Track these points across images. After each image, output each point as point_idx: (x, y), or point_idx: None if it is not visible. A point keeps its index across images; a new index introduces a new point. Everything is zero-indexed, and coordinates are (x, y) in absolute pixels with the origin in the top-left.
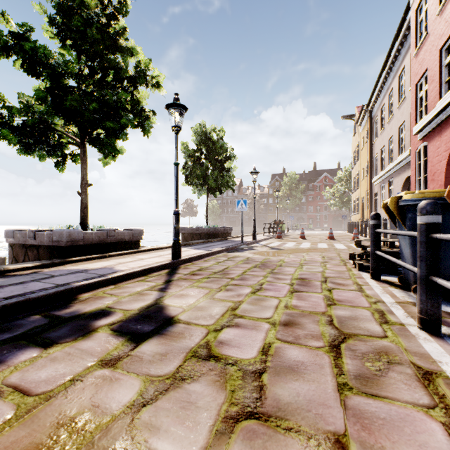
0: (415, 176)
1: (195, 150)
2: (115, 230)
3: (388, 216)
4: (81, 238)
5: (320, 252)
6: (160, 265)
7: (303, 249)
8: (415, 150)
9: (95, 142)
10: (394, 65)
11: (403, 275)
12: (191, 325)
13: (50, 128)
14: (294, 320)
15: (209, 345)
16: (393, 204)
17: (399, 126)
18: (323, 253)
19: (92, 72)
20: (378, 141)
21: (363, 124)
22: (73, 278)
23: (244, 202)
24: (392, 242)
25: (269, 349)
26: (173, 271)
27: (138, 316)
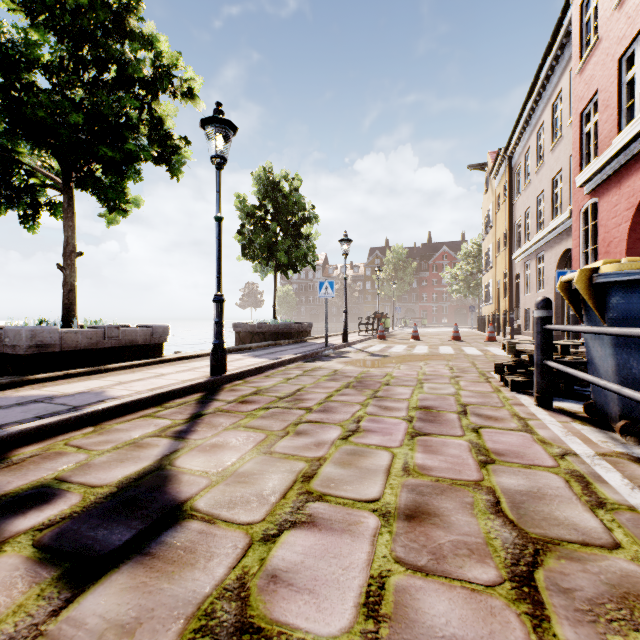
0: (580, 247)
1: (256, 207)
2: (119, 327)
3: (569, 302)
4: (57, 341)
5: (446, 361)
6: (188, 386)
7: (419, 356)
8: (579, 210)
9: (86, 183)
10: (544, 90)
11: (595, 401)
12: (216, 523)
13: (10, 158)
14: (426, 505)
15: (246, 588)
16: (583, 282)
17: (553, 178)
18: (450, 362)
19: (79, 66)
20: (521, 200)
21: (499, 177)
22: (17, 414)
23: (330, 285)
24: (565, 345)
25: (382, 595)
26: (209, 395)
27: (110, 501)
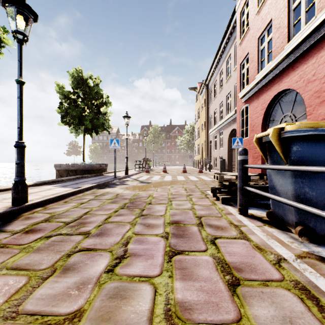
0: (240, 128)
1: (70, 92)
2: None
3: (260, 150)
4: None
5: (182, 184)
6: None
7: (167, 182)
8: (239, 110)
9: None
10: (223, 54)
11: (274, 211)
12: None
13: None
14: None
15: None
16: (275, 137)
17: (227, 95)
18: (184, 185)
19: None
20: (212, 105)
21: (202, 94)
22: None
23: (117, 141)
24: (248, 176)
25: None
26: None
27: None
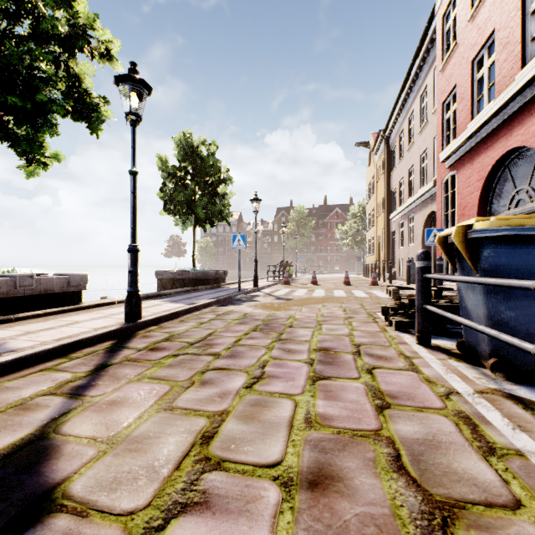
0: (442, 210)
1: (176, 168)
2: (33, 276)
3: (445, 255)
4: None
5: (340, 303)
6: (99, 334)
7: (317, 299)
8: (441, 181)
9: None
10: (414, 85)
11: (466, 340)
12: (89, 517)
13: None
14: (329, 466)
15: None
16: (459, 237)
17: (421, 155)
18: (343, 304)
19: None
20: (396, 172)
21: (379, 153)
22: None
23: (242, 238)
24: (438, 291)
25: None
26: (121, 343)
27: None
